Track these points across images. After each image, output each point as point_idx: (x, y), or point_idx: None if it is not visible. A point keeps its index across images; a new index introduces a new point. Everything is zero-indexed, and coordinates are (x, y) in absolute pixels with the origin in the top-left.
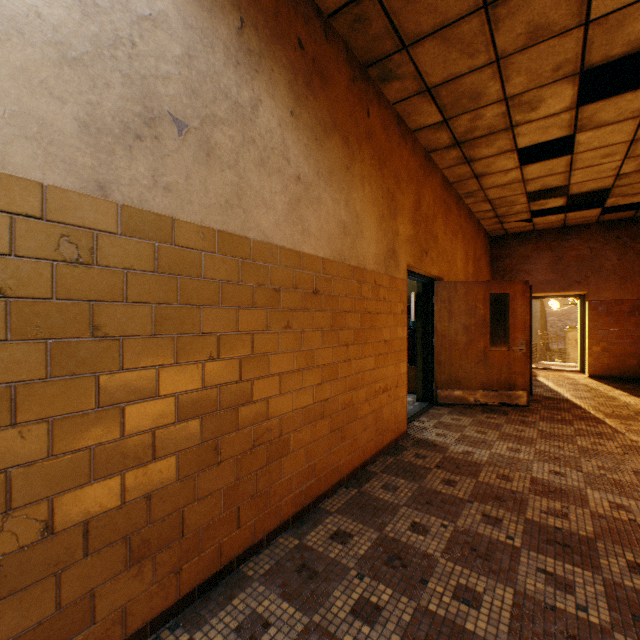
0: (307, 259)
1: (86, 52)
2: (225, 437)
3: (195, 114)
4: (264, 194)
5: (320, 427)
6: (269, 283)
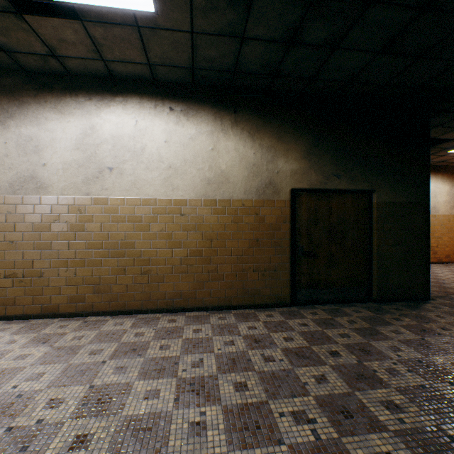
0: None
1: (449, 201)
2: None
3: None
4: None
5: None
6: None
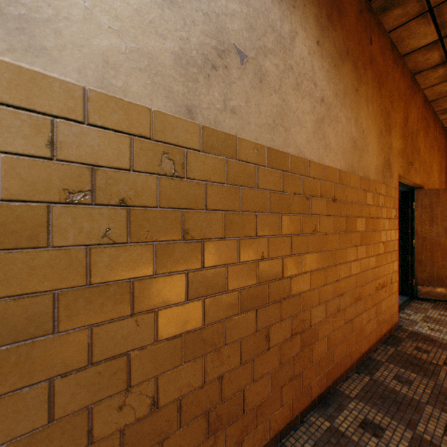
0: (328, 171)
1: None
2: (272, 326)
3: (251, 46)
4: (298, 114)
5: (337, 318)
6: (302, 192)
